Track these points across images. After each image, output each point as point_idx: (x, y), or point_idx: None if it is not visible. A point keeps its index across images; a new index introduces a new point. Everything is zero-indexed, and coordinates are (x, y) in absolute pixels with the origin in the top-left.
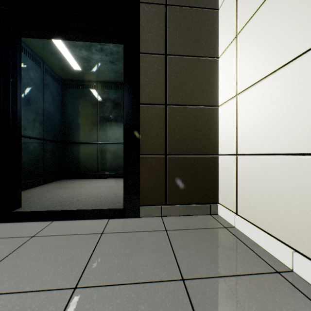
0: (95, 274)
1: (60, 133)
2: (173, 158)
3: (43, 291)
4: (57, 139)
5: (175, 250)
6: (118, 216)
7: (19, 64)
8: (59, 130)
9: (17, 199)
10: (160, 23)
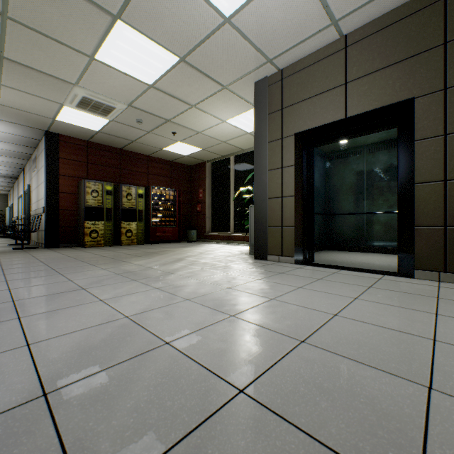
0: (379, 287)
1: (324, 206)
2: (453, 229)
3: (355, 285)
4: (322, 211)
5: (439, 292)
6: (392, 274)
7: (313, 167)
8: (323, 203)
9: (312, 255)
10: (437, 108)
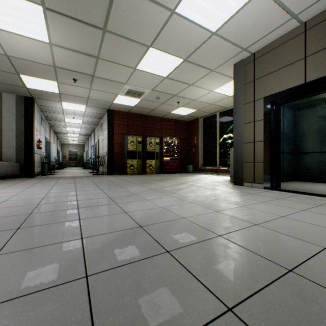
0: None
1: (293, 146)
2: None
3: (307, 203)
4: (291, 151)
5: None
6: None
7: (279, 119)
8: (292, 144)
9: (279, 183)
10: None
